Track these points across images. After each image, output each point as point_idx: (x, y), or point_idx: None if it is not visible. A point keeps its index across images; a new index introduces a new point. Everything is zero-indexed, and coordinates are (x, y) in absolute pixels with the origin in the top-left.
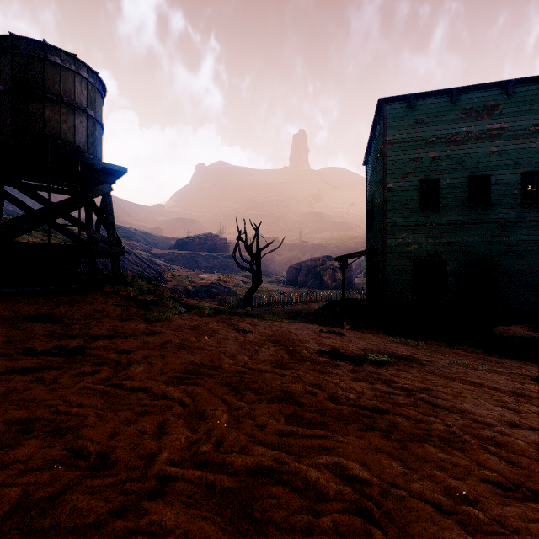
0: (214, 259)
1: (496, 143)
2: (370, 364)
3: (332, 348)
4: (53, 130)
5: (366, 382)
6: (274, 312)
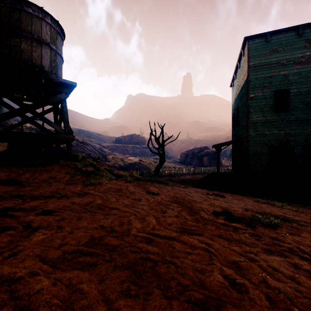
0: (137, 149)
1: None
2: (262, 226)
3: (222, 208)
4: (27, 57)
5: (280, 255)
6: (172, 180)
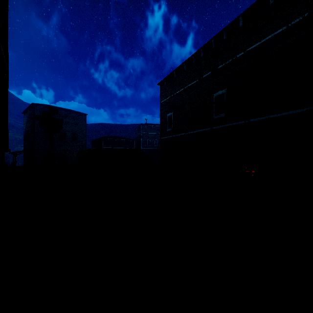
0: None
1: (67, 125)
2: None
3: None
4: None
5: None
6: None
